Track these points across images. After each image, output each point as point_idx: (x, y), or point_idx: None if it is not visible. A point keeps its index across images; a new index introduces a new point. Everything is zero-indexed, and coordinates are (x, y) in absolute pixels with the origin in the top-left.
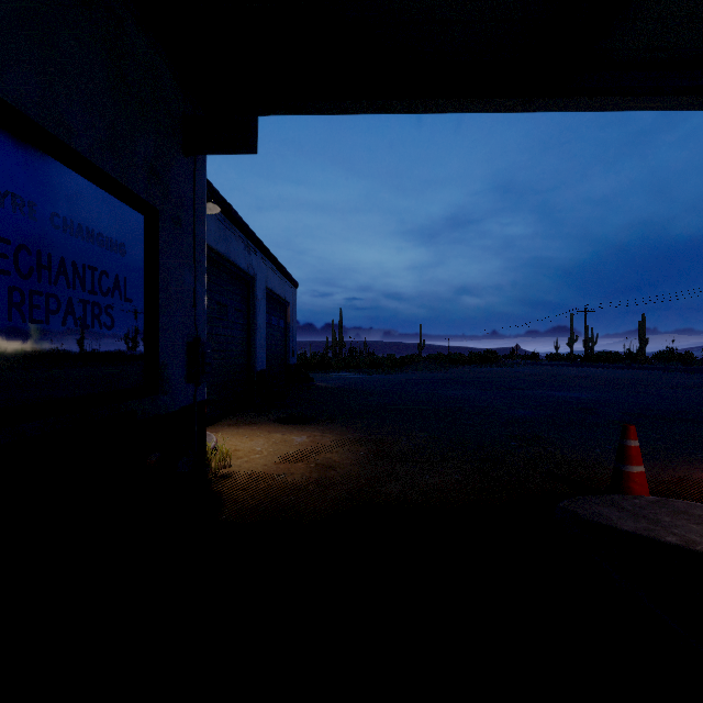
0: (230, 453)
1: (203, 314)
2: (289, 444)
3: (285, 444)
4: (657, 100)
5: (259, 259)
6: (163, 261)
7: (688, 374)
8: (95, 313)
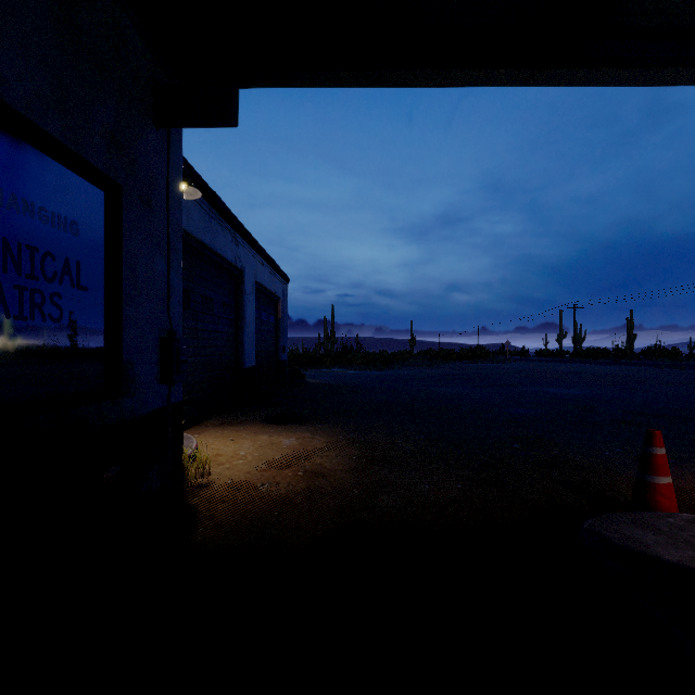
0: (211, 458)
1: (179, 307)
2: (276, 447)
3: (271, 447)
4: (677, 73)
5: (248, 252)
6: (128, 245)
7: (678, 370)
8: (35, 302)
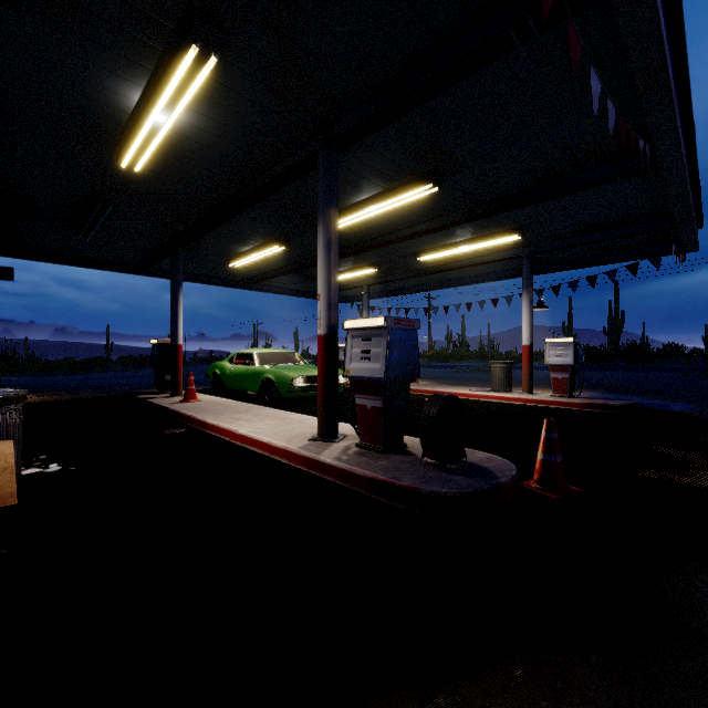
0: None
1: None
2: None
3: None
4: None
5: None
6: None
7: None
8: None
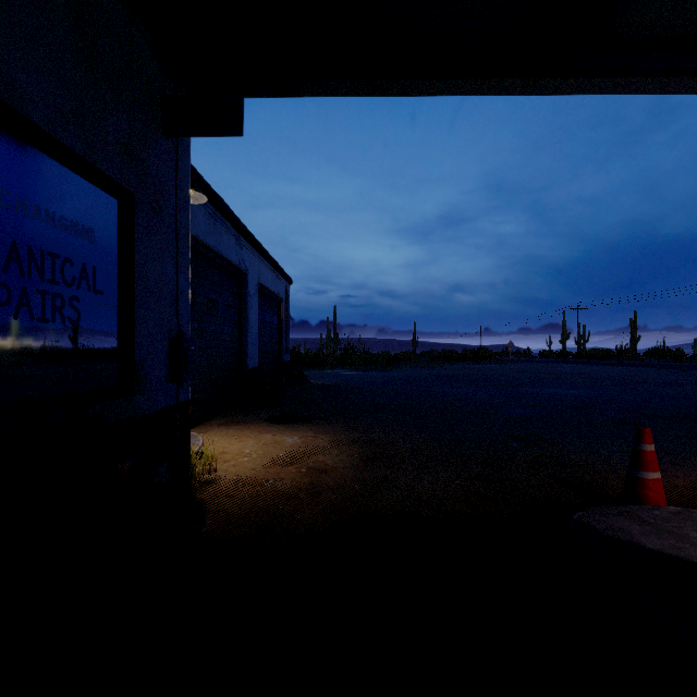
0: (216, 455)
1: (187, 309)
2: (280, 445)
3: (275, 445)
4: (669, 82)
5: (251, 254)
6: (139, 251)
7: (681, 370)
8: (56, 305)
